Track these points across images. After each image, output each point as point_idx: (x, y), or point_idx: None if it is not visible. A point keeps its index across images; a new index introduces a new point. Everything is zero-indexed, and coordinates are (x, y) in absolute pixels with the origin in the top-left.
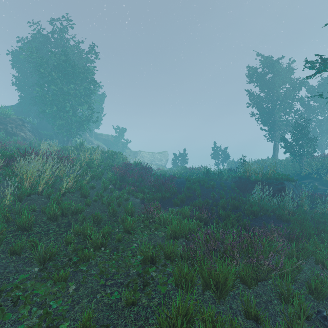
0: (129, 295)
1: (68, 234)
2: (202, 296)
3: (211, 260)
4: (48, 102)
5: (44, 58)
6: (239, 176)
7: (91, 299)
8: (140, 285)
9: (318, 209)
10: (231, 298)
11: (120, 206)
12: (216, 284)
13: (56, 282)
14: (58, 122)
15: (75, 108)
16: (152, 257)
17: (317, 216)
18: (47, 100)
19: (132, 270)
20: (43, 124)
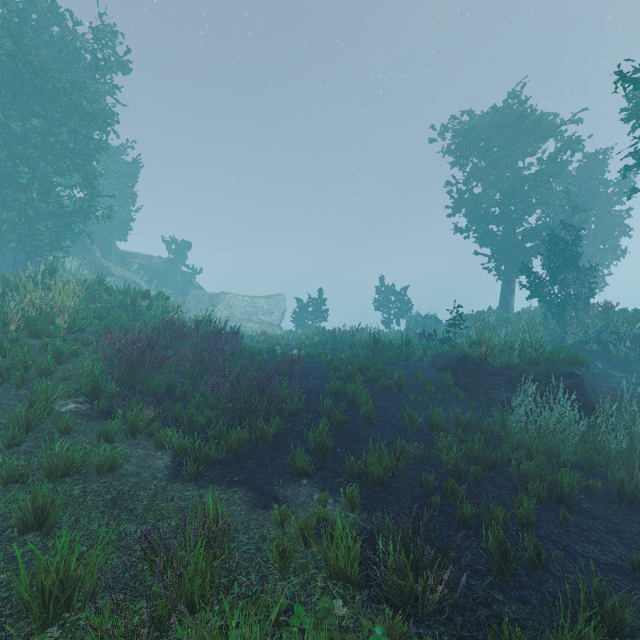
0: None
1: None
2: None
3: None
4: None
5: None
6: (453, 351)
7: None
8: None
9: None
10: None
11: (47, 523)
12: None
13: None
14: None
15: (46, 180)
16: None
17: None
18: None
19: None
20: None
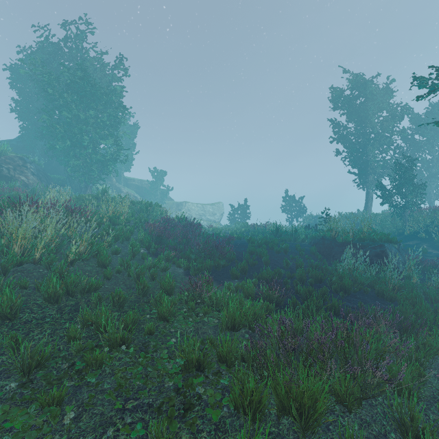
0: (162, 427)
1: (72, 325)
2: (277, 427)
3: (291, 367)
4: (59, 134)
5: (53, 73)
6: (321, 235)
7: (100, 436)
8: (179, 408)
9: (431, 282)
10: (323, 430)
11: (155, 279)
12: (299, 408)
13: (44, 406)
14: (72, 162)
15: (95, 143)
16: (199, 360)
17: (433, 292)
18: (58, 131)
19: (168, 381)
20: (53, 165)
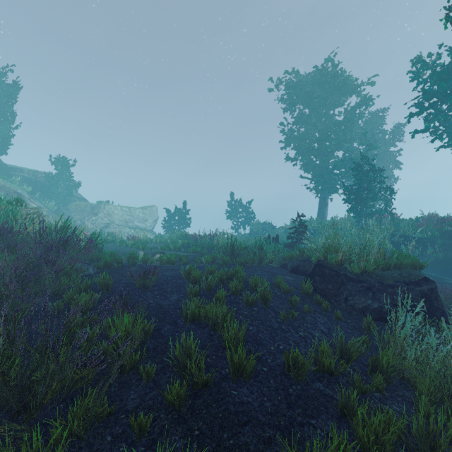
0: None
1: None
2: None
3: None
4: None
5: None
6: (301, 254)
7: None
8: None
9: None
10: None
11: None
12: None
13: None
14: None
15: None
16: None
17: None
18: None
19: None
20: None
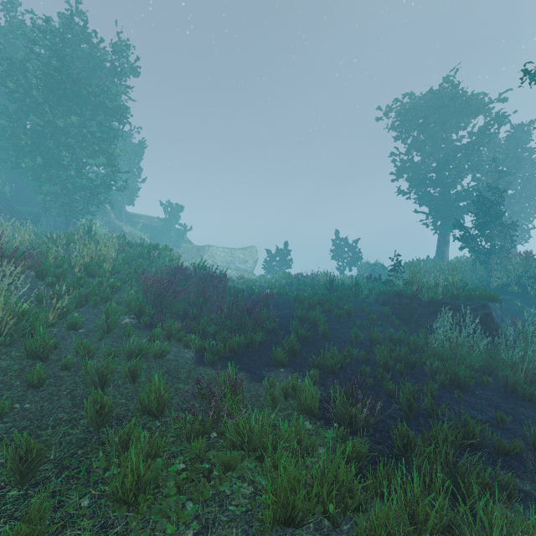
0: None
1: None
2: None
3: None
4: (24, 147)
5: (16, 61)
6: (392, 290)
7: None
8: None
9: None
10: None
11: (136, 378)
12: None
13: None
14: (46, 187)
15: (80, 162)
16: None
17: None
18: (23, 143)
19: None
20: (26, 195)
